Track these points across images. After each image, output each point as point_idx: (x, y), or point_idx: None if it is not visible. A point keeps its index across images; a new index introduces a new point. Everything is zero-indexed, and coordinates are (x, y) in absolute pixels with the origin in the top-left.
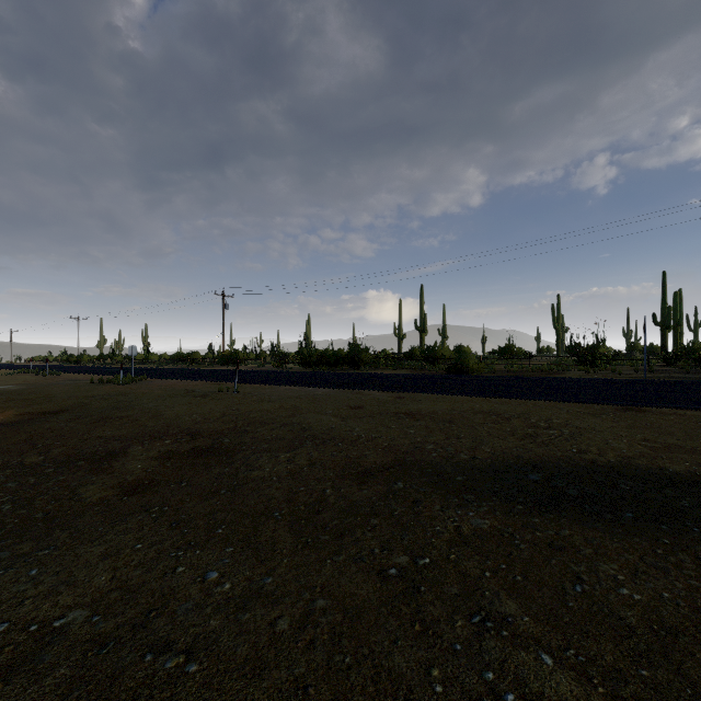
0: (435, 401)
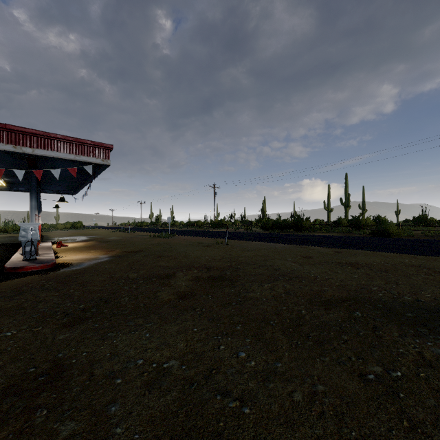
0: (367, 255)
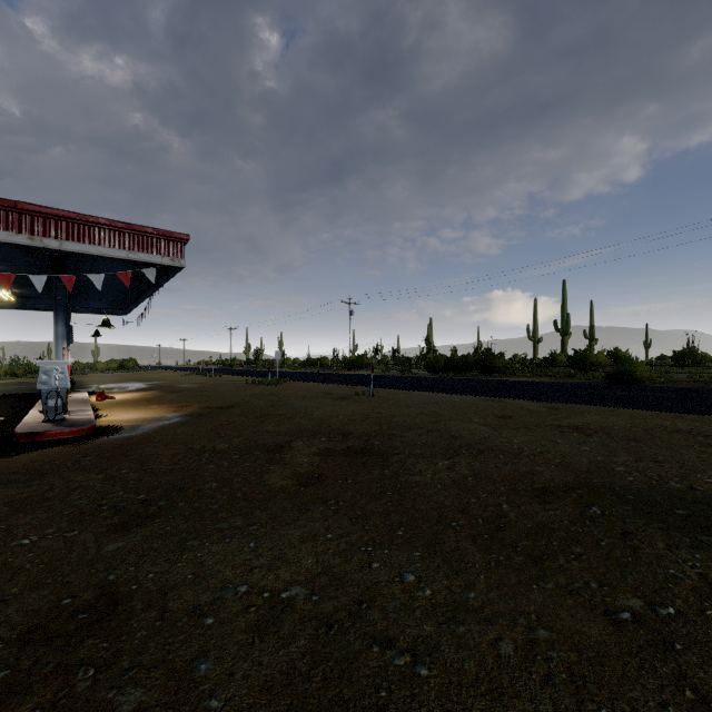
0: (603, 414)
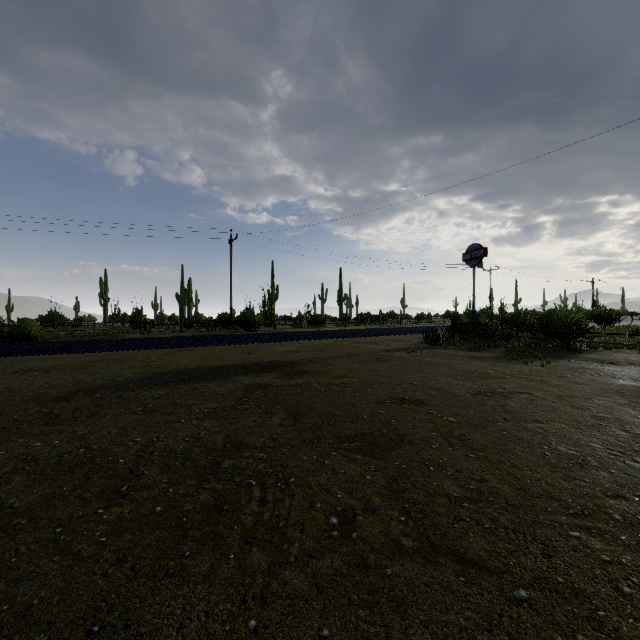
0: (39, 361)
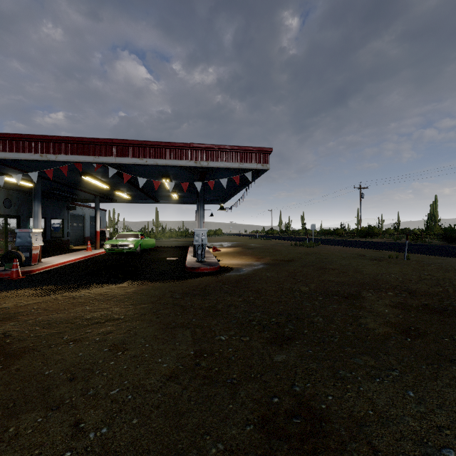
0: None
